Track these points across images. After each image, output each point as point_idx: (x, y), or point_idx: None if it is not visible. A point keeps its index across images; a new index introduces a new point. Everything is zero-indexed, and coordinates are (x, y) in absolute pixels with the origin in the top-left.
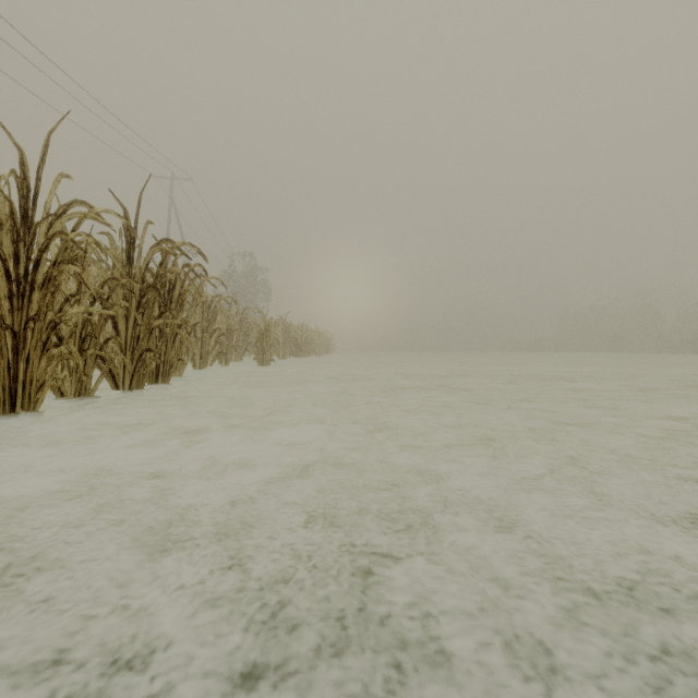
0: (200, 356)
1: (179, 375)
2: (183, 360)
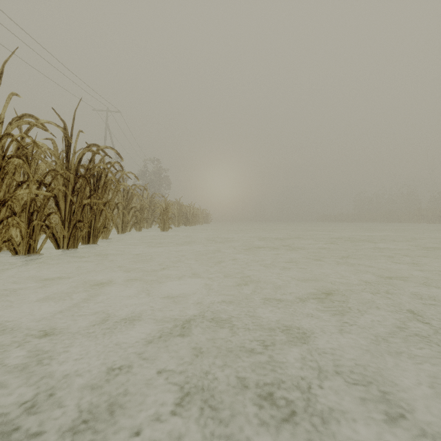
0: (121, 225)
1: (106, 238)
2: (107, 228)
